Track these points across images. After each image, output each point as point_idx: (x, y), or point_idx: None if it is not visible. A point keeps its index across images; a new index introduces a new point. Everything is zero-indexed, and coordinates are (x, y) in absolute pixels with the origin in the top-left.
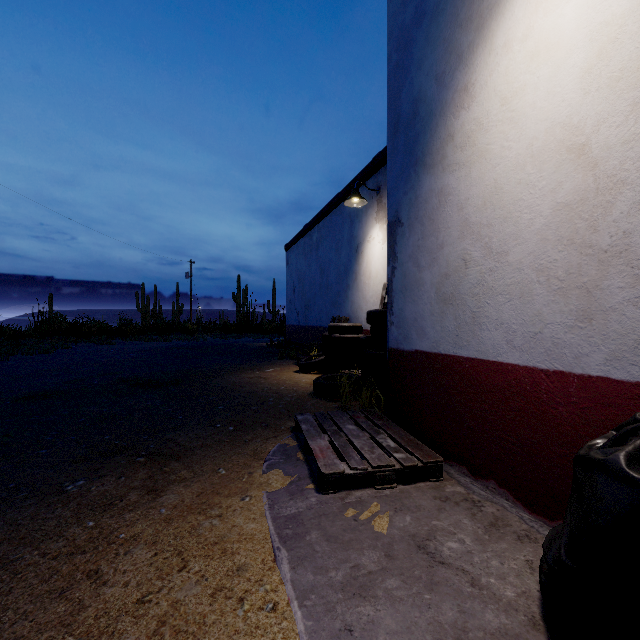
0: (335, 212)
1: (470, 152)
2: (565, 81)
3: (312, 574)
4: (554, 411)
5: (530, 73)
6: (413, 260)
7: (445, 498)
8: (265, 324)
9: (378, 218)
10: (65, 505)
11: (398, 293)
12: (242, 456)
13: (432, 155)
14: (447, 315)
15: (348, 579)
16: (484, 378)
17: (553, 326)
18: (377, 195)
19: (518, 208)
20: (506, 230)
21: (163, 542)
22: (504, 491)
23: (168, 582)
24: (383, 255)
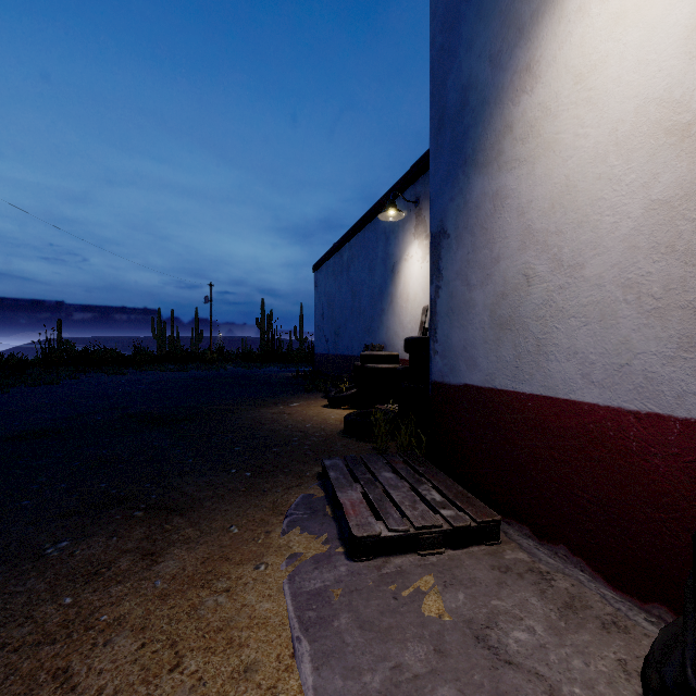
0: (368, 228)
1: (534, 144)
2: (663, 45)
3: (341, 678)
4: (647, 464)
5: (614, 40)
6: (461, 277)
7: (505, 568)
8: (291, 352)
9: (417, 233)
10: (40, 574)
11: (443, 317)
12: (259, 510)
13: (485, 151)
14: (504, 343)
15: (388, 686)
16: (552, 420)
17: (646, 356)
18: (416, 207)
19: (597, 209)
20: (581, 237)
21: (154, 628)
22: (578, 560)
23: (155, 688)
24: (422, 275)
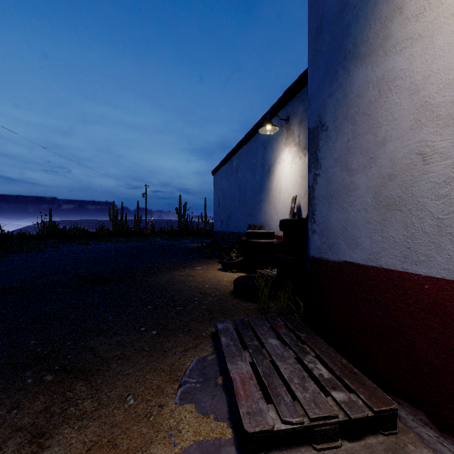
0: (251, 142)
1: (432, 16)
2: None
3: None
4: None
5: None
6: (341, 164)
7: None
8: (199, 230)
9: (287, 143)
10: None
11: (321, 200)
12: (157, 374)
13: (368, 41)
14: (392, 223)
15: None
16: None
17: None
18: (286, 124)
19: None
20: None
21: None
22: None
23: None
24: (292, 173)
